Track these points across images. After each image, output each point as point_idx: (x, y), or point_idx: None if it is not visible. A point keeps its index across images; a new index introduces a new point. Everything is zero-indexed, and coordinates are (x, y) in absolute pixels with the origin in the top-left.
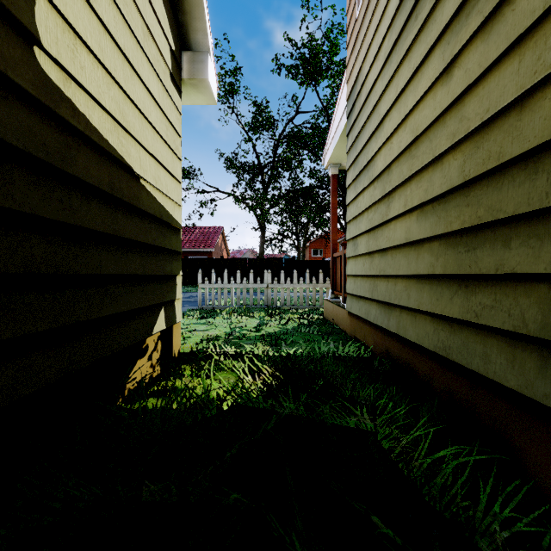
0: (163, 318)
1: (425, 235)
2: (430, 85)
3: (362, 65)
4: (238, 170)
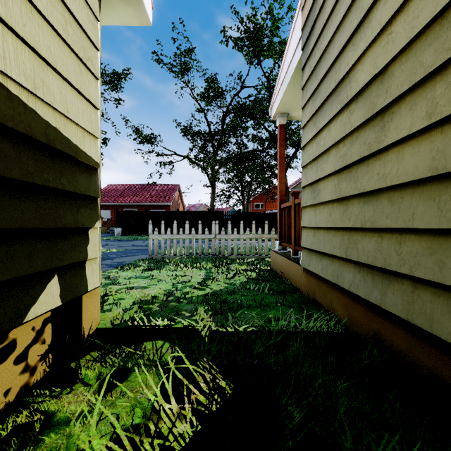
0: (55, 290)
1: None
2: None
3: None
4: (192, 136)
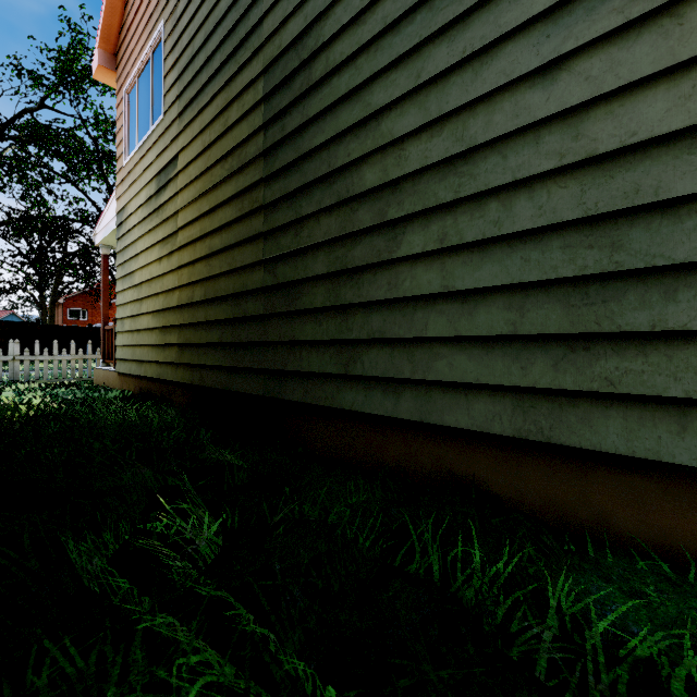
0: None
1: (154, 326)
2: (156, 259)
3: (128, 204)
4: None
